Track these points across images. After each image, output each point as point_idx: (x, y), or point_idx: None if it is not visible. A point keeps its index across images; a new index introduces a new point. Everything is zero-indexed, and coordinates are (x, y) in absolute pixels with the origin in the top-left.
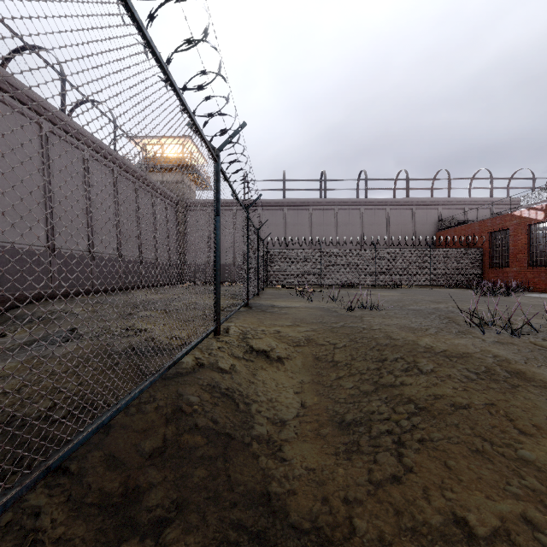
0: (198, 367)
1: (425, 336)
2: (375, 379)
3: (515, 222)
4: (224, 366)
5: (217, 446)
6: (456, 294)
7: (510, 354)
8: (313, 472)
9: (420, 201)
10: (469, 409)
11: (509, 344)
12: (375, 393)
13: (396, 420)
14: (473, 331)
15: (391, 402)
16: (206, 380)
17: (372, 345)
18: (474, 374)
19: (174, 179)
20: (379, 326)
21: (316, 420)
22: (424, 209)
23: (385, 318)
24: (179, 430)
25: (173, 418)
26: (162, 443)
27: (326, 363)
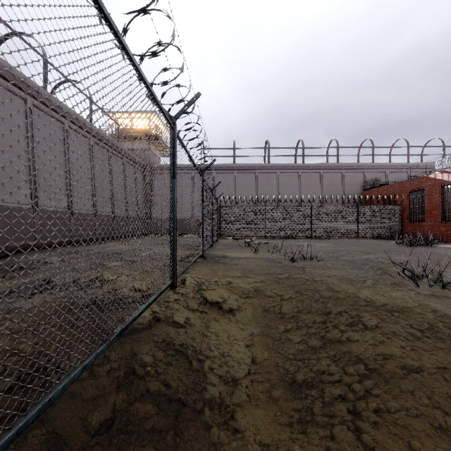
0: (154, 322)
1: (364, 288)
2: (322, 333)
3: (430, 183)
4: (179, 320)
5: (168, 416)
6: (382, 245)
7: (448, 309)
8: (267, 449)
9: (348, 165)
10: (422, 374)
11: (444, 298)
12: (323, 350)
13: (348, 383)
14: (407, 283)
15: (340, 360)
16: (161, 337)
17: (316, 298)
18: (419, 332)
19: (142, 147)
20: (321, 278)
21: (268, 380)
22: (352, 173)
23: (324, 269)
24: (130, 397)
25: (125, 382)
26: (111, 414)
27: (275, 315)
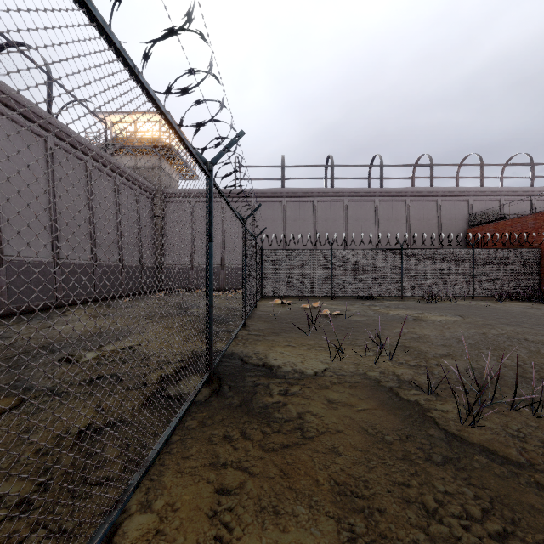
0: None
1: None
2: None
3: None
4: None
5: None
6: None
7: None
8: None
9: (446, 191)
10: None
11: None
12: None
13: None
14: None
15: None
16: None
17: None
18: None
19: (150, 165)
20: None
21: None
22: (451, 201)
23: None
24: None
25: None
26: None
27: None
